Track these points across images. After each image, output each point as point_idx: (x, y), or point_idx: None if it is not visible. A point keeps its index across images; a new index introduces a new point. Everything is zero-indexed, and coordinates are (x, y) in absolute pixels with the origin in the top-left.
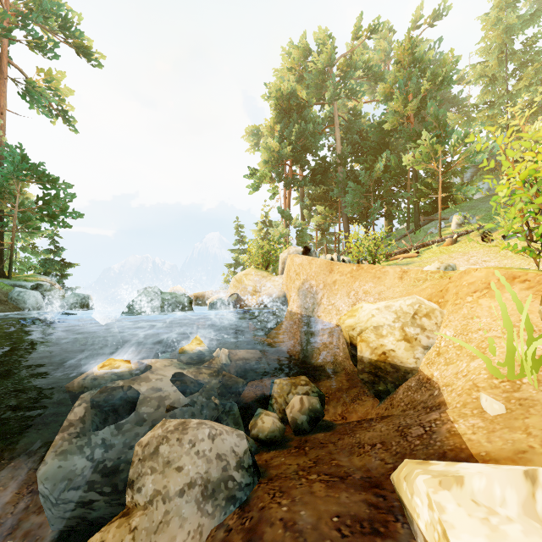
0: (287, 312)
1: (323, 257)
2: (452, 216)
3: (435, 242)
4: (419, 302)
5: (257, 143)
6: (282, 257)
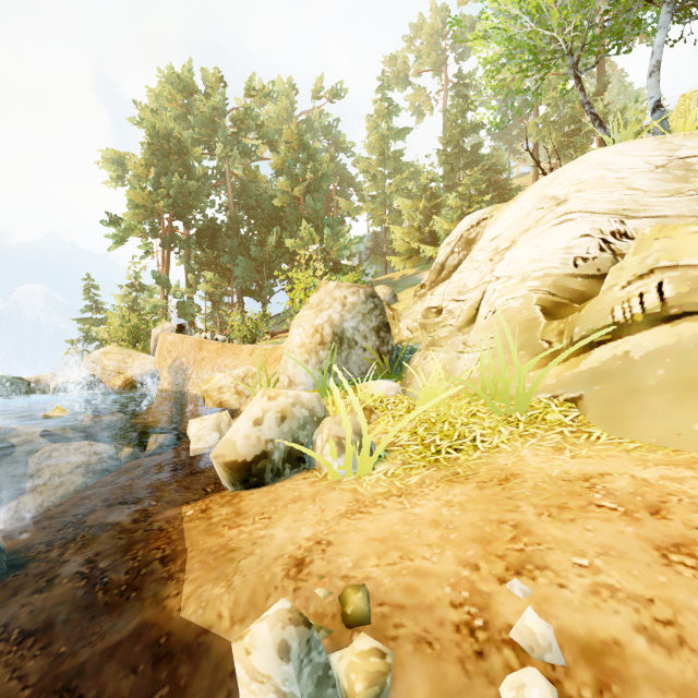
0: (158, 390)
1: (198, 335)
2: None
3: None
4: (249, 369)
5: (122, 176)
6: (155, 334)
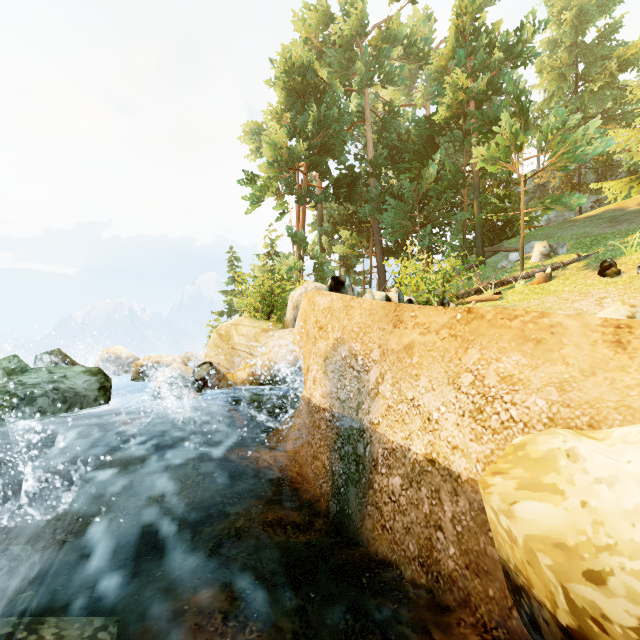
0: (302, 399)
1: (370, 295)
2: (528, 245)
3: (519, 279)
4: None
5: (260, 147)
6: (293, 299)
